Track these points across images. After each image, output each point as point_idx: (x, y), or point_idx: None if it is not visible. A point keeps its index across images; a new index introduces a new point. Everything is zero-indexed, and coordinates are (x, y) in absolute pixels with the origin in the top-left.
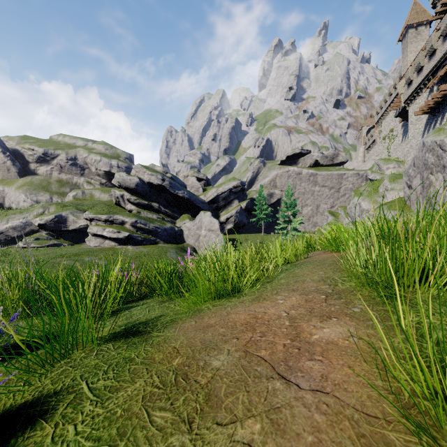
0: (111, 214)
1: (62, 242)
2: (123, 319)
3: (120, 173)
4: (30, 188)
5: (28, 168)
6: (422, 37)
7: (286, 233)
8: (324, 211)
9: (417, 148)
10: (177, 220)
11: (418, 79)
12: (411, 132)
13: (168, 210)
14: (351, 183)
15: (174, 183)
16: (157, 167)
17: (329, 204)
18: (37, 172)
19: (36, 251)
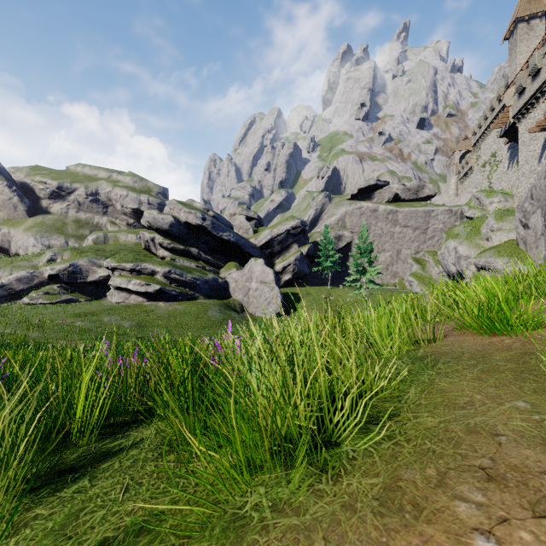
0: (138, 262)
1: (78, 297)
2: (55, 525)
3: (150, 211)
4: (41, 230)
5: (40, 206)
6: (536, 33)
7: (360, 286)
8: (406, 258)
9: (531, 176)
10: (221, 269)
11: (533, 86)
12: (523, 155)
13: (210, 257)
14: (442, 222)
15: (217, 223)
16: (196, 203)
17: (413, 249)
18: (50, 211)
19: (43, 309)
